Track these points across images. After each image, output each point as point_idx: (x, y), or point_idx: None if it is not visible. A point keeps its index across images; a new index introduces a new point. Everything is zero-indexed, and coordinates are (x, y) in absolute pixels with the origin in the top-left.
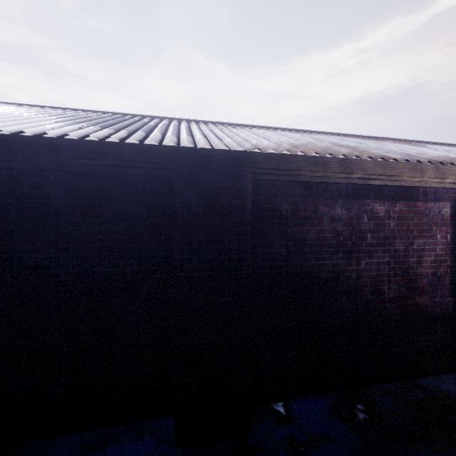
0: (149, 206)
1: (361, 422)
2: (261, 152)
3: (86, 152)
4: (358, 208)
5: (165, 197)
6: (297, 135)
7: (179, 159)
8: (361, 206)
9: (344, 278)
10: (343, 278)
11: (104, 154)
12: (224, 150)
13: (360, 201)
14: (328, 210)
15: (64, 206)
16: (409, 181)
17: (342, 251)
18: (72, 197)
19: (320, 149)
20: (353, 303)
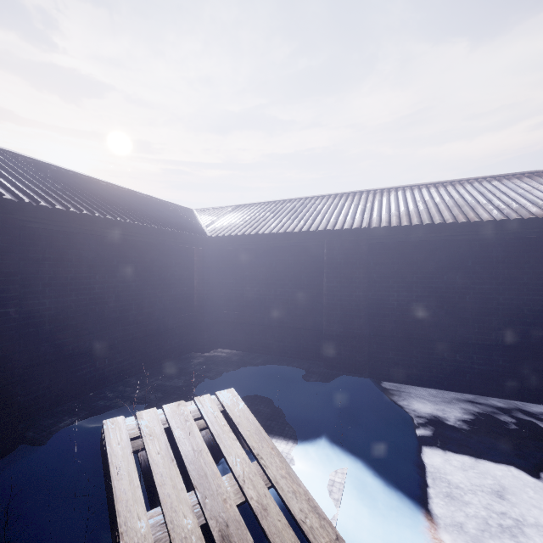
0: None
1: None
2: None
3: (537, 224)
4: None
5: None
6: None
7: None
8: None
9: None
10: None
11: None
12: None
13: None
14: None
15: (502, 257)
16: None
17: None
18: (507, 251)
19: None
20: None
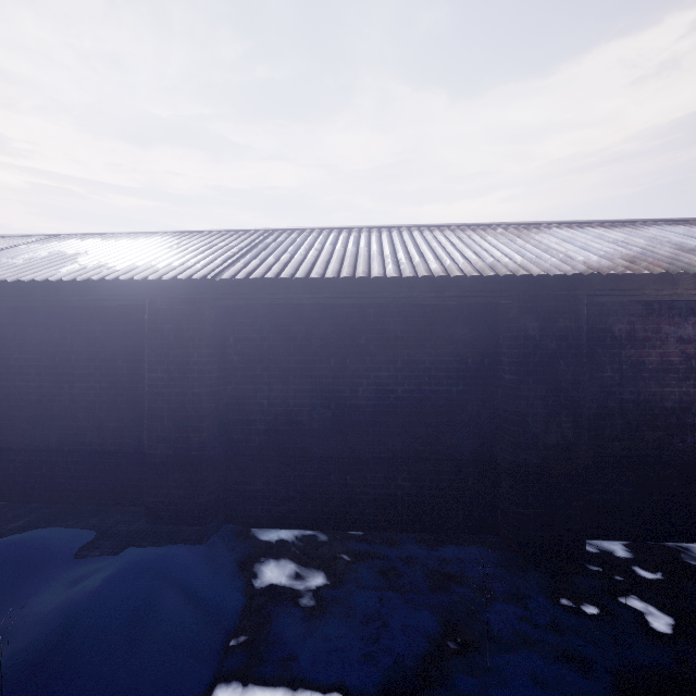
0: (473, 329)
1: None
2: (598, 273)
3: (434, 286)
4: None
5: (488, 321)
6: (619, 234)
7: (513, 287)
8: None
9: None
10: (695, 410)
11: (448, 287)
12: (558, 275)
13: None
14: (675, 330)
15: (401, 332)
16: None
17: (694, 378)
18: (407, 323)
19: (665, 261)
20: None
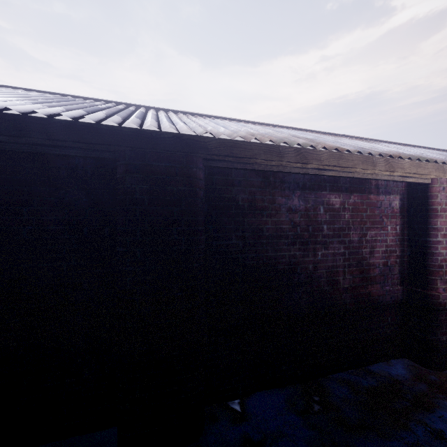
0: (90, 193)
1: (316, 415)
2: (214, 137)
3: (5, 127)
4: (315, 199)
5: (109, 184)
6: (259, 127)
7: (121, 141)
8: (318, 197)
9: (301, 270)
10: (300, 270)
11: (28, 130)
12: (174, 133)
13: (316, 193)
14: (286, 201)
15: None
16: (362, 173)
17: (299, 243)
18: None
19: (278, 138)
20: (310, 294)
